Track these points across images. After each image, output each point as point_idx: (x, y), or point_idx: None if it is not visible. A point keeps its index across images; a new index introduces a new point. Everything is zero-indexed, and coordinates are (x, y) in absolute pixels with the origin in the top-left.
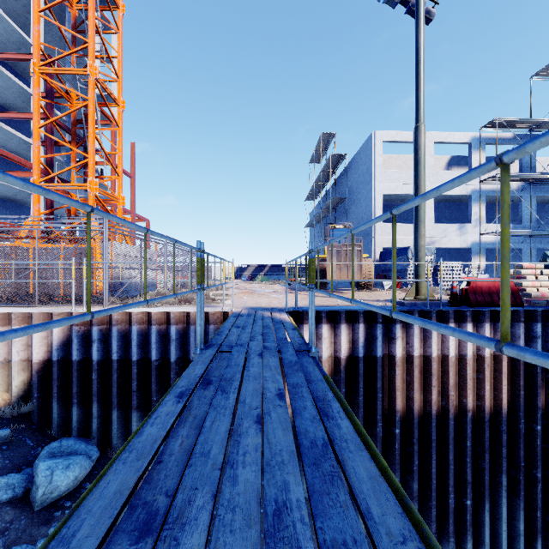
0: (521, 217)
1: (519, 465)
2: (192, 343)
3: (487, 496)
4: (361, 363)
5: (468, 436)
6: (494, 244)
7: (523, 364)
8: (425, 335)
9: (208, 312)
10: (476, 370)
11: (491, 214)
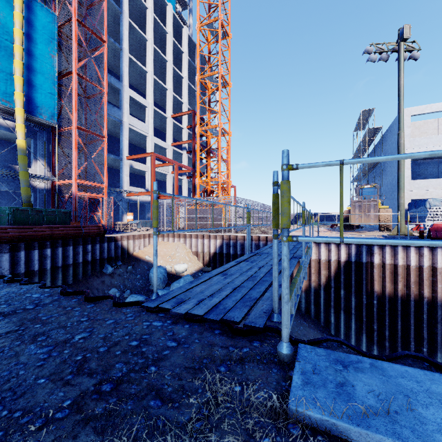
0: None
1: None
2: None
3: (439, 349)
4: (353, 264)
5: (424, 312)
6: None
7: None
8: (394, 253)
9: None
10: (432, 275)
11: None
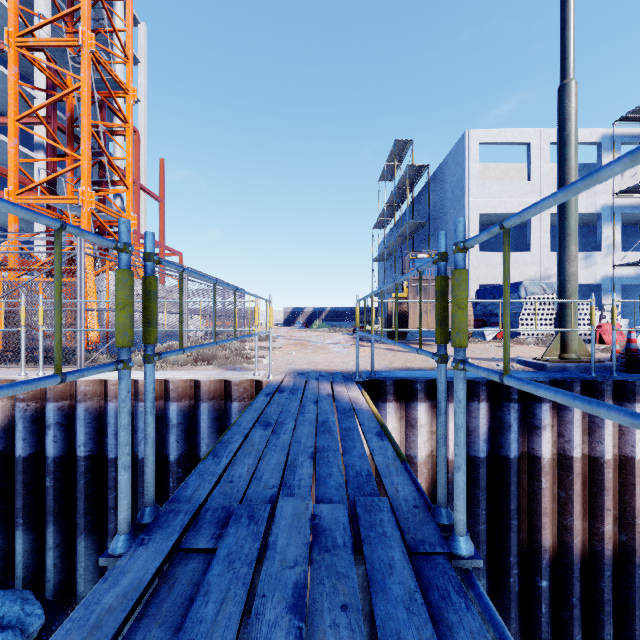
0: None
1: None
2: (203, 431)
3: None
4: (483, 468)
5: None
6: (633, 278)
7: None
8: (590, 422)
9: (230, 381)
10: None
11: (623, 239)
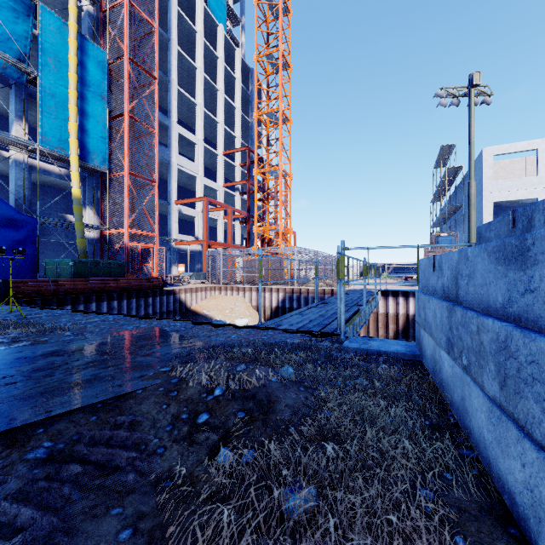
0: None
1: None
2: None
3: None
4: None
5: None
6: None
7: None
8: None
9: None
10: None
11: None
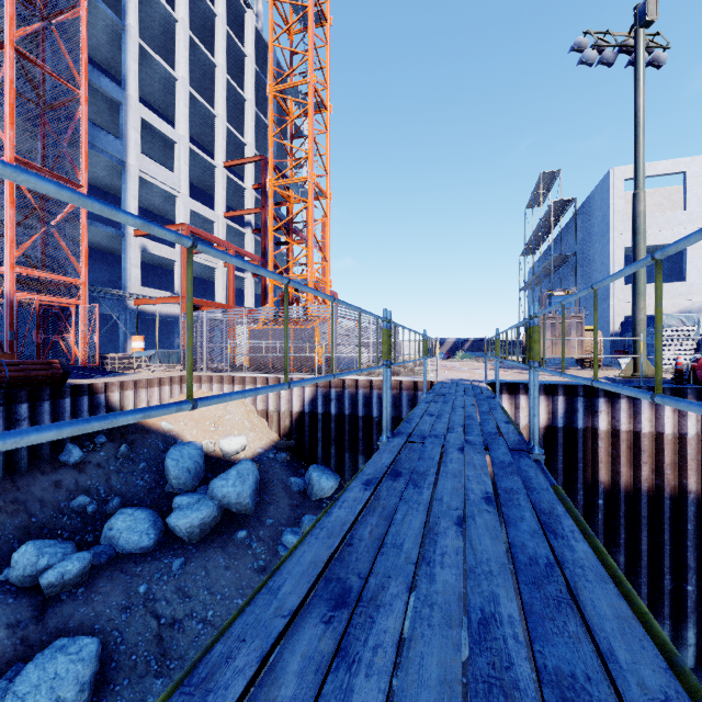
0: None
1: None
2: (404, 405)
3: None
4: (560, 433)
5: (689, 518)
6: None
7: None
8: (634, 411)
9: (417, 381)
10: (701, 451)
11: None
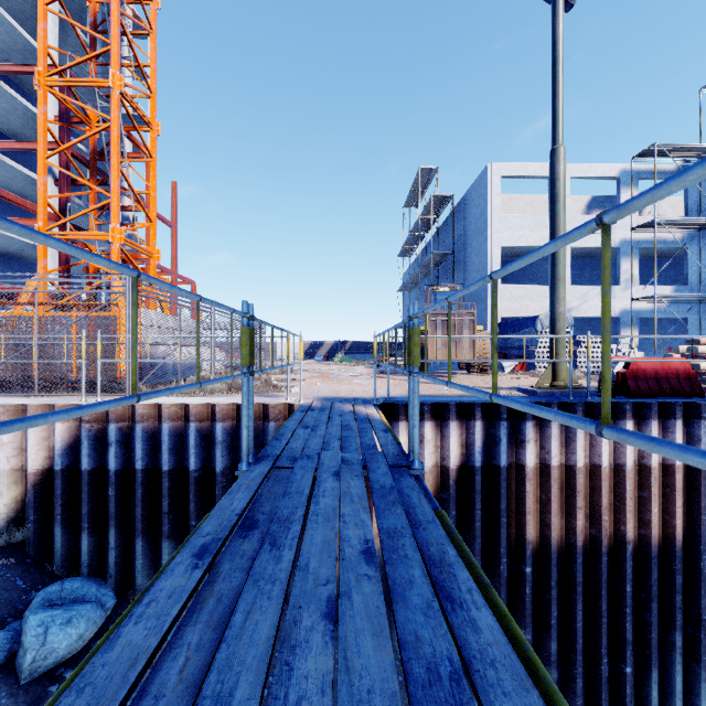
0: (687, 276)
1: (699, 618)
2: None
3: (655, 661)
4: (478, 475)
5: (628, 577)
6: (651, 312)
7: (705, 477)
8: (567, 437)
9: (267, 404)
10: (639, 485)
11: (645, 272)
